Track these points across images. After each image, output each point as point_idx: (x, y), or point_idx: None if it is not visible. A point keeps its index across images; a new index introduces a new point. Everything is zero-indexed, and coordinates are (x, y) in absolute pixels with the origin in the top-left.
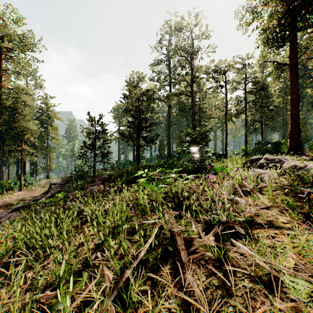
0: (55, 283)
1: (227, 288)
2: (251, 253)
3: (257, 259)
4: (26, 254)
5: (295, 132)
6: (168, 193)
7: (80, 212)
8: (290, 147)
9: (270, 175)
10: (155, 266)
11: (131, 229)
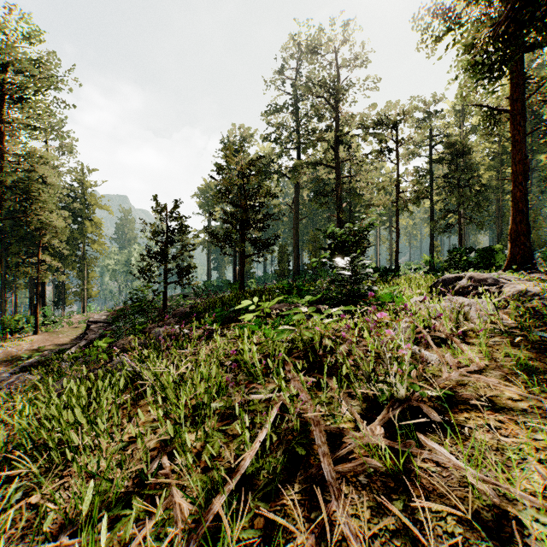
0: (81, 520)
1: (414, 536)
2: (457, 463)
3: (471, 477)
4: (25, 462)
5: (521, 231)
6: (296, 341)
7: (137, 375)
8: (511, 258)
9: (480, 308)
10: (271, 486)
11: (228, 409)
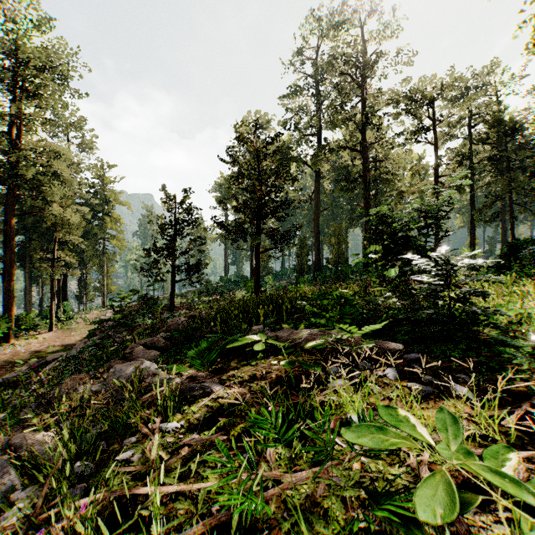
0: None
1: None
2: None
3: None
4: None
5: None
6: None
7: None
8: None
9: None
10: None
11: None
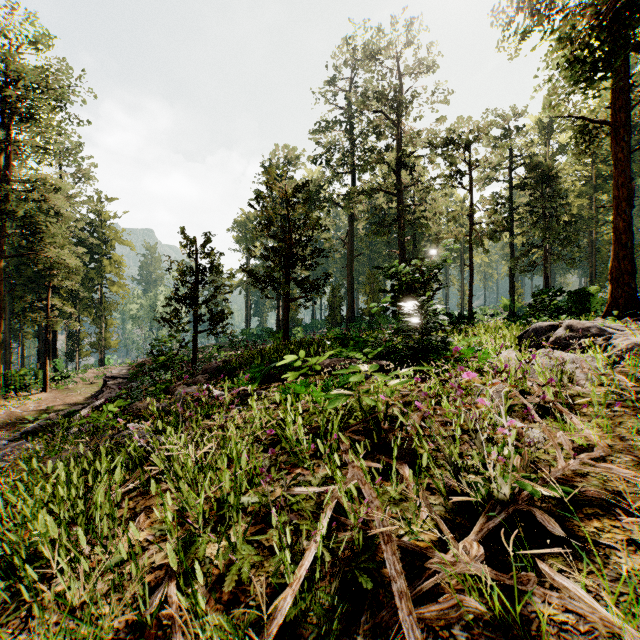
0: None
1: None
2: (605, 616)
3: None
4: None
5: (624, 269)
6: (353, 408)
7: (150, 451)
8: (612, 302)
9: (585, 365)
10: None
11: (264, 507)
